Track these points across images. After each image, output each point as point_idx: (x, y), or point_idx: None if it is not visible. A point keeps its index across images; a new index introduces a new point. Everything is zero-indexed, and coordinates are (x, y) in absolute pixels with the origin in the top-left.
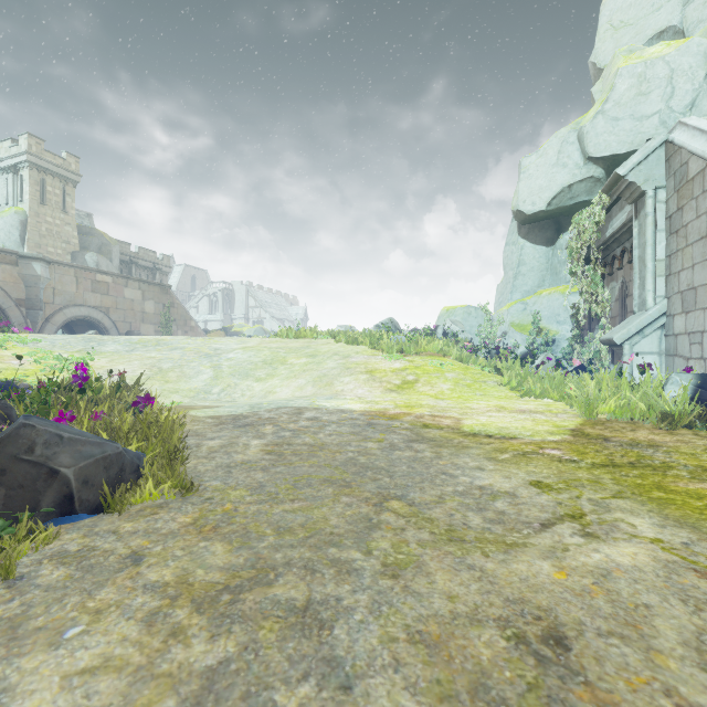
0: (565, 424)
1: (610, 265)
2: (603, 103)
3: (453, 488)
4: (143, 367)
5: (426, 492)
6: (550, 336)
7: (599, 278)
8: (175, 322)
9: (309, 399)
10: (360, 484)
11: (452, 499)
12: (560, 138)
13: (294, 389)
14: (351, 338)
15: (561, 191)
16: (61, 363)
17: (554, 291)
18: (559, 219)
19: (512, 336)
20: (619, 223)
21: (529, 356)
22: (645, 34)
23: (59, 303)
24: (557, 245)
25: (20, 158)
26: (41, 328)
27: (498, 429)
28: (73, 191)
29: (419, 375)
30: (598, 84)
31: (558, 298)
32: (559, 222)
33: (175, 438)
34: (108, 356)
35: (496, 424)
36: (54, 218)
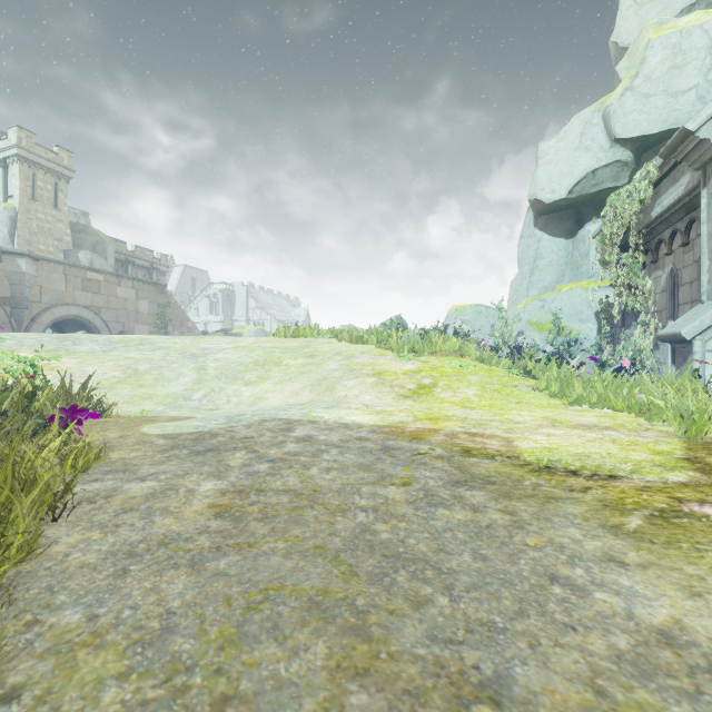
0: (665, 449)
1: (654, 251)
2: (632, 78)
3: (605, 642)
4: (116, 368)
5: (550, 659)
6: (573, 335)
7: (639, 267)
8: (171, 322)
9: (305, 407)
10: (388, 621)
11: (634, 703)
12: (583, 119)
13: (288, 394)
14: (356, 336)
15: (584, 177)
16: (18, 365)
17: (575, 286)
18: (580, 208)
19: (529, 335)
20: (672, 199)
21: (558, 356)
22: (674, 8)
23: (46, 301)
24: (578, 237)
25: (9, 152)
26: (27, 328)
27: (576, 457)
28: (66, 187)
29: (436, 377)
30: (623, 61)
31: (580, 294)
32: (580, 212)
33: (16, 503)
34: (81, 356)
35: (567, 449)
36: (46, 214)
